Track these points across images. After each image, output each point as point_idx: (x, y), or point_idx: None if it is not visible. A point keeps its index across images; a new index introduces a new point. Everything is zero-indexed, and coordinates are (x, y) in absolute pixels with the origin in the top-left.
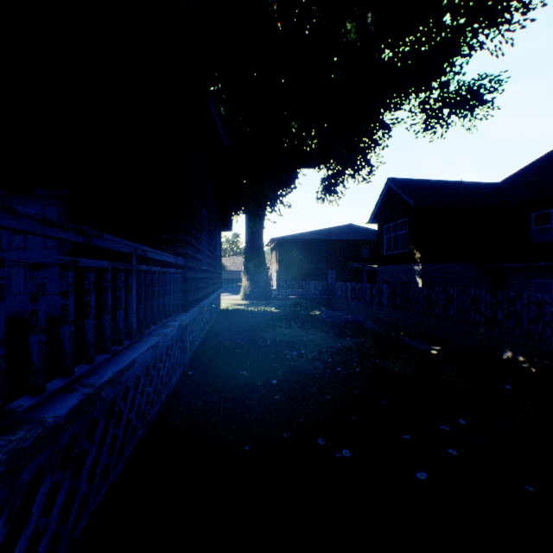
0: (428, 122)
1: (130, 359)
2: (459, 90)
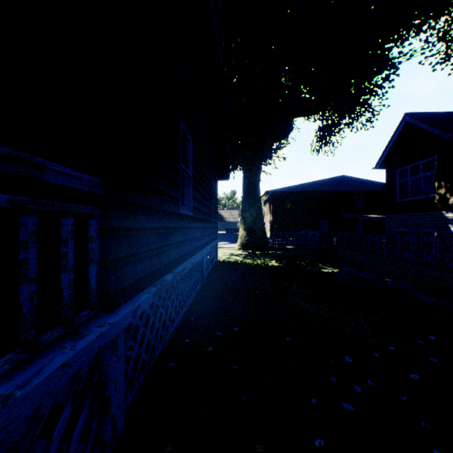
0: (450, 49)
1: None
2: None
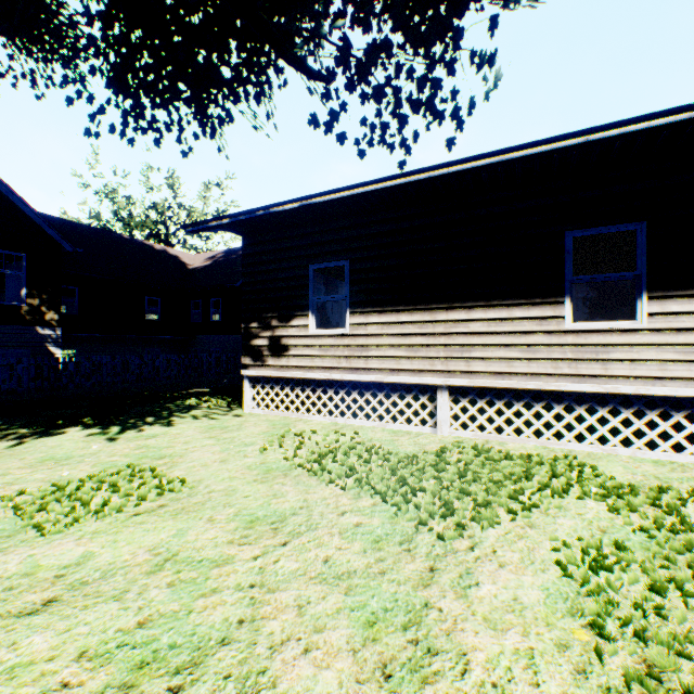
0: None
1: None
2: None
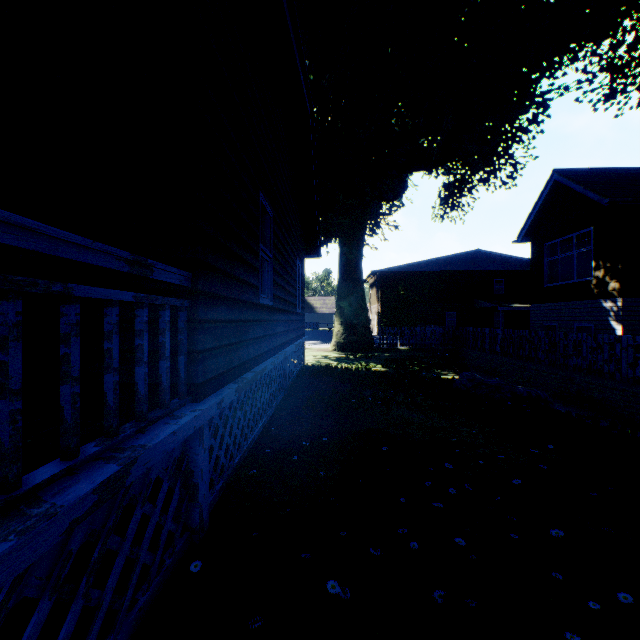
0: (615, 83)
1: None
2: None
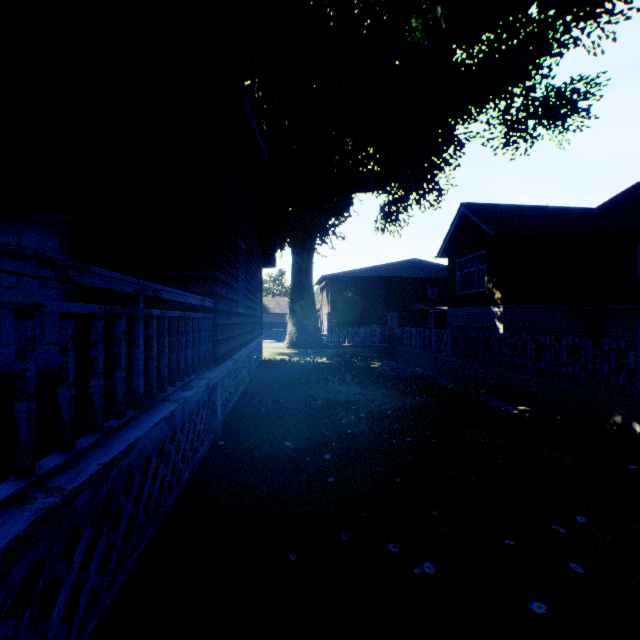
0: (509, 136)
1: (128, 442)
2: (547, 96)
